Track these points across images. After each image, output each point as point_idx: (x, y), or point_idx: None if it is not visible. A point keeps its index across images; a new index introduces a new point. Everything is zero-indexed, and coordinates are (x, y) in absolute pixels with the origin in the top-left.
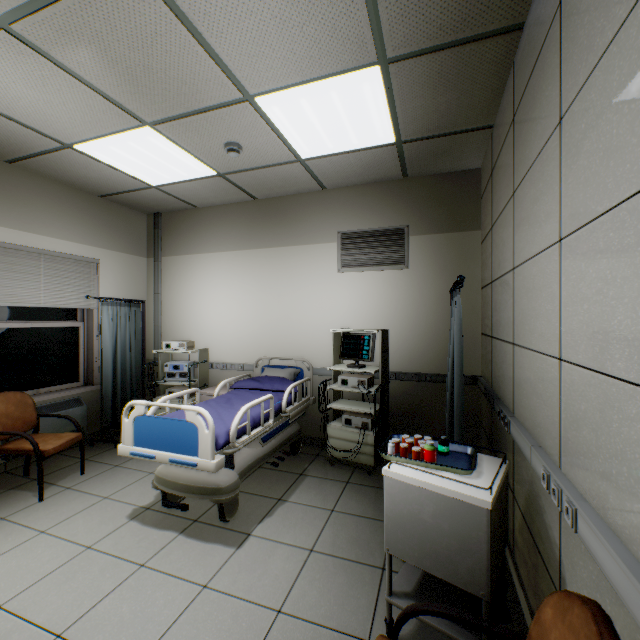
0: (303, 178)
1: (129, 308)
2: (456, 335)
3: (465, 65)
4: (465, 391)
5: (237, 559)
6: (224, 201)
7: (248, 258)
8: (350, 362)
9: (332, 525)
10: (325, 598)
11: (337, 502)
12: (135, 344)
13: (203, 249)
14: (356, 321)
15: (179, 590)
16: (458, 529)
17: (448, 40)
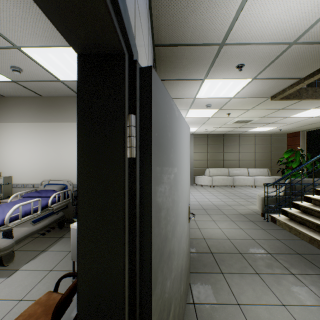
0: (66, 89)
1: None
2: None
3: None
4: None
5: (5, 282)
6: (22, 95)
7: (37, 127)
8: None
9: (67, 257)
10: (49, 289)
11: None
12: None
13: (8, 120)
14: None
15: None
16: None
17: None
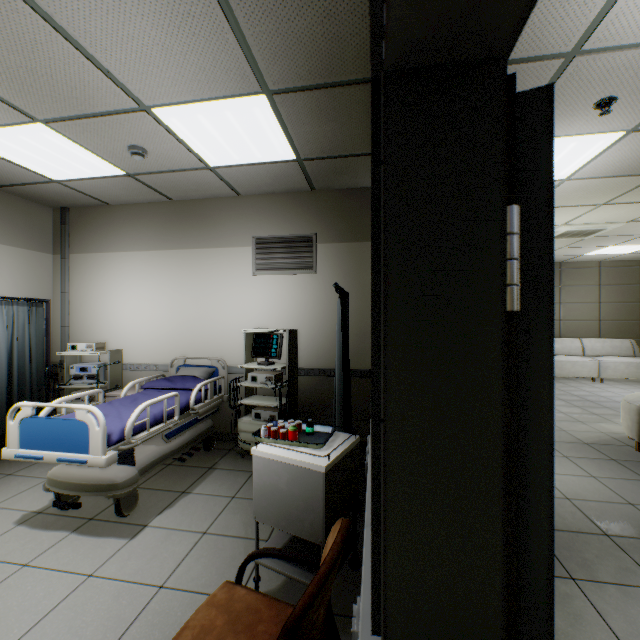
0: (216, 184)
1: (29, 308)
2: (337, 334)
3: (339, 103)
4: (364, 383)
5: (129, 548)
6: (138, 200)
7: (164, 258)
8: (264, 360)
9: (230, 510)
10: (208, 570)
11: (240, 490)
12: (36, 346)
13: (116, 248)
14: (270, 321)
15: (62, 582)
16: (304, 492)
17: (319, 82)
